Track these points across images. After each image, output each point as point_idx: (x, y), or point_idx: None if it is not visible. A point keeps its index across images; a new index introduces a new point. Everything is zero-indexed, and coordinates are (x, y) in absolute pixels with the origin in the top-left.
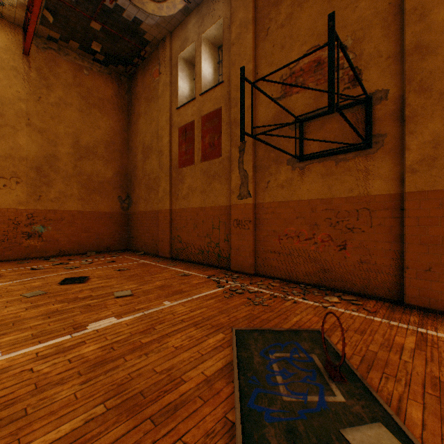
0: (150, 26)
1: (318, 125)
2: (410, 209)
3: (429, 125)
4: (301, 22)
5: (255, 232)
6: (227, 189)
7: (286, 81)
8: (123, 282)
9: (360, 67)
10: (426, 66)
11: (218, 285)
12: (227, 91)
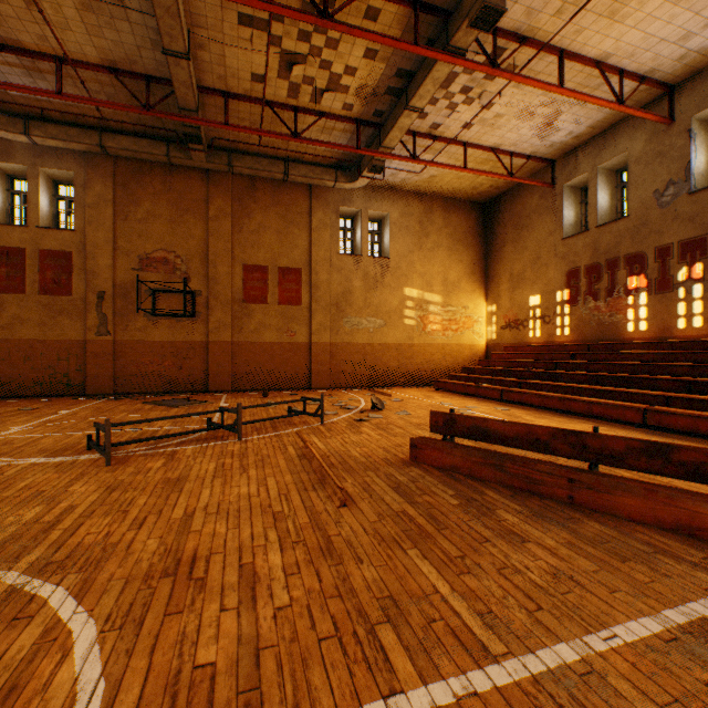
0: None
1: (167, 297)
2: (211, 348)
3: (218, 314)
4: (155, 229)
5: (115, 362)
6: (81, 326)
7: (144, 261)
8: None
9: (190, 275)
10: (217, 289)
11: (99, 399)
12: (81, 241)
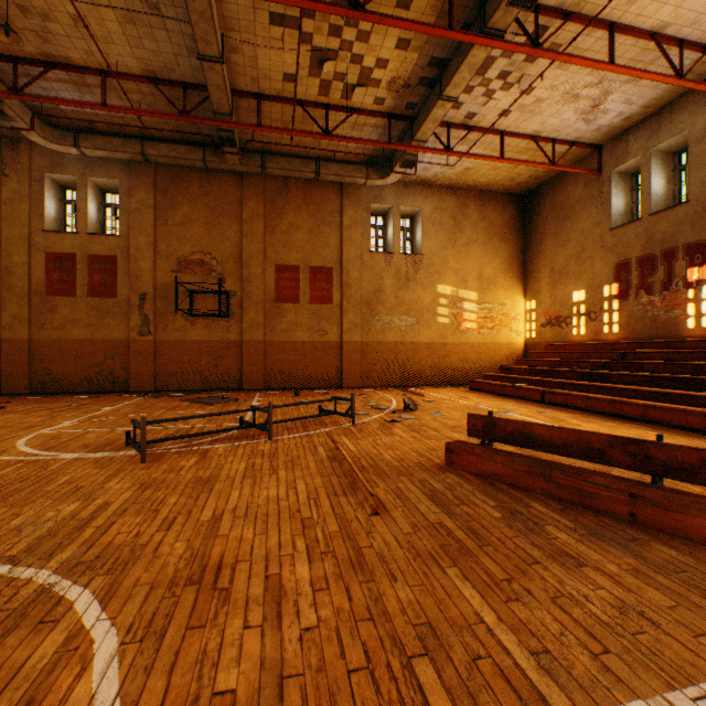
0: (5, 126)
1: (203, 298)
2: (245, 348)
3: (251, 314)
4: (192, 232)
5: (156, 360)
6: (125, 326)
7: (182, 263)
8: (50, 404)
9: (225, 276)
10: (250, 289)
11: (141, 396)
12: (125, 246)
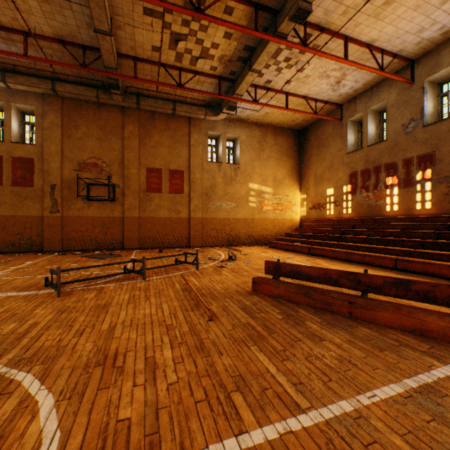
0: None
1: (97, 188)
2: (126, 221)
3: (130, 199)
4: (89, 144)
5: (62, 230)
6: (40, 207)
7: (81, 164)
8: None
9: (112, 174)
10: (129, 183)
11: (52, 254)
12: (40, 151)
